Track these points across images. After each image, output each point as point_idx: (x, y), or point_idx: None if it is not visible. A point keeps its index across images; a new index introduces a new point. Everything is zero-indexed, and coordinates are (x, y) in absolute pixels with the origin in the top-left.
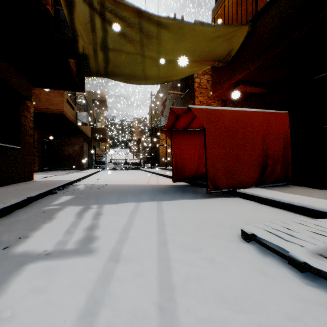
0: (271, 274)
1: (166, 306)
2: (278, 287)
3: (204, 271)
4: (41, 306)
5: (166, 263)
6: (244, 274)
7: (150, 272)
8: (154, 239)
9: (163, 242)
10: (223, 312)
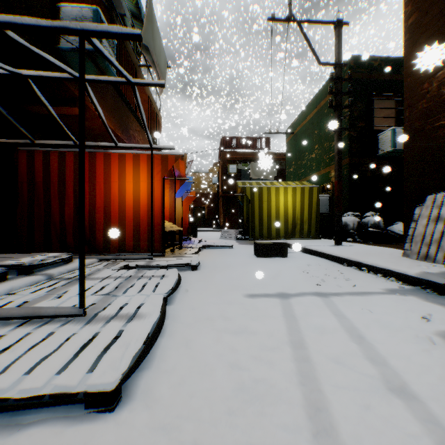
0: (181, 341)
1: (296, 332)
2: (194, 331)
3: (252, 351)
4: (407, 343)
5: (302, 365)
6: (211, 341)
7: (320, 359)
8: (352, 444)
9: (322, 428)
10: (254, 325)
